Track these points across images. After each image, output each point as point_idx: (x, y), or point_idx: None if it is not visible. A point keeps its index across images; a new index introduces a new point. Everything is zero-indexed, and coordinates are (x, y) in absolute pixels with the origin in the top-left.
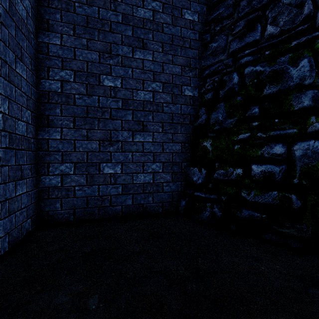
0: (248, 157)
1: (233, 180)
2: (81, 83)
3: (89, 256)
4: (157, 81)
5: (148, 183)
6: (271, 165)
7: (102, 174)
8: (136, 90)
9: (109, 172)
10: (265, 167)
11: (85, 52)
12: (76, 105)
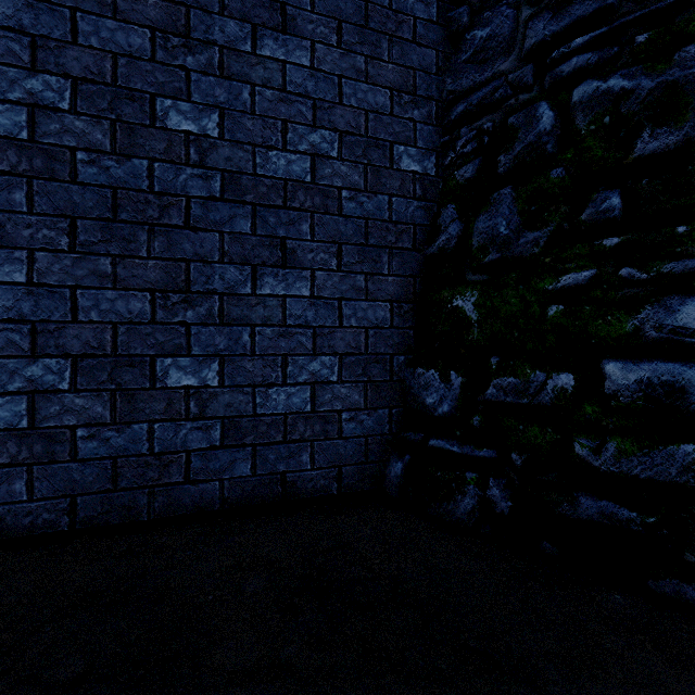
0: (591, 340)
1: (546, 406)
2: (97, 119)
3: None
4: (325, 127)
5: (300, 414)
6: (674, 364)
7: (163, 390)
8: (264, 150)
9: (184, 384)
10: (651, 368)
11: (108, 26)
12: (79, 182)
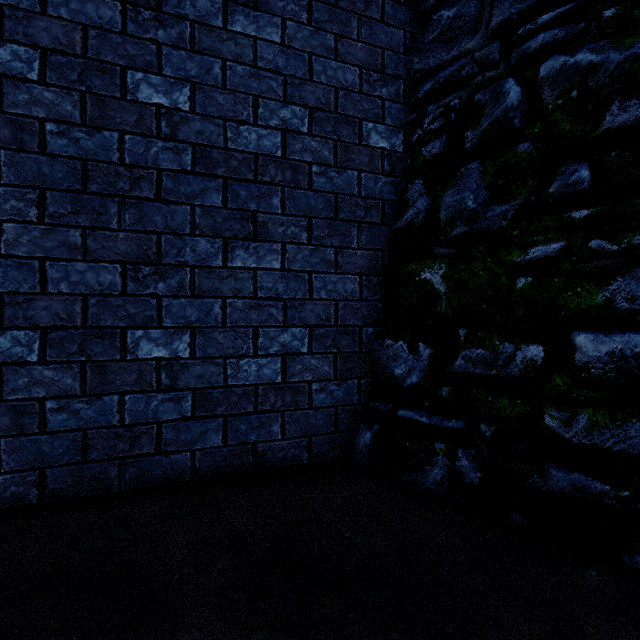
0: (561, 312)
1: (515, 377)
2: (66, 90)
3: None
4: (296, 102)
5: (270, 385)
6: None
7: (134, 362)
8: (235, 124)
9: (156, 356)
10: (624, 340)
11: None
12: (48, 153)
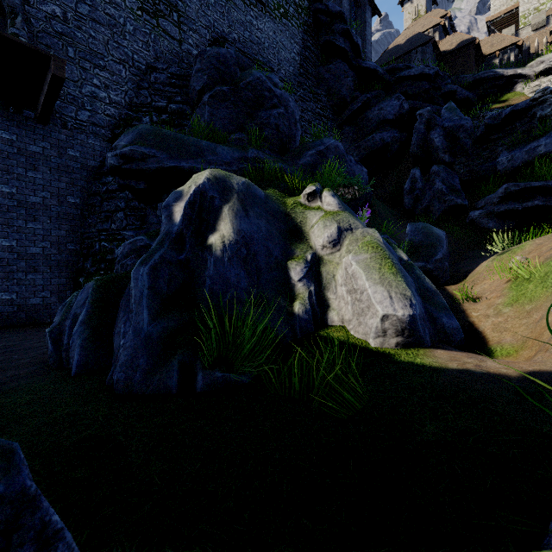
0: None
1: None
2: None
3: (0, 332)
4: (47, 241)
5: (39, 304)
6: None
7: (2, 300)
8: (29, 247)
9: (7, 298)
10: None
11: None
12: None
